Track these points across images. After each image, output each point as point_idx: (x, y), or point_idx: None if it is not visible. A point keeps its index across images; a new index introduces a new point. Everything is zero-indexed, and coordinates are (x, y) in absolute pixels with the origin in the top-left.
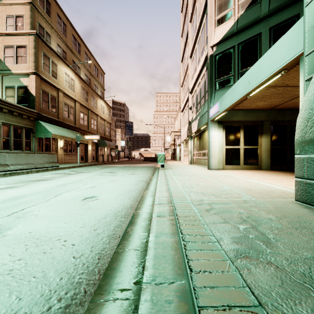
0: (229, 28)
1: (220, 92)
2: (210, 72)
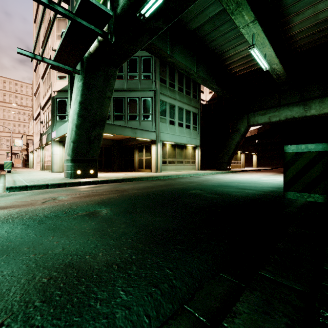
0: (65, 86)
1: (60, 123)
2: (53, 108)
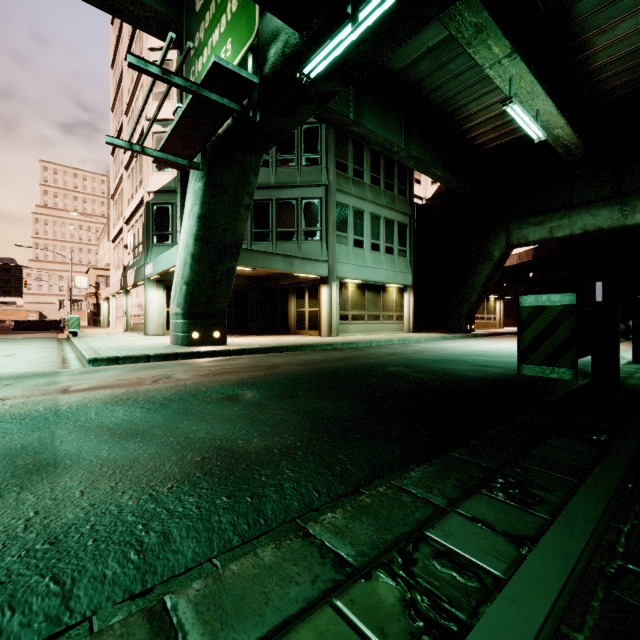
0: (168, 182)
1: (159, 248)
2: (146, 222)
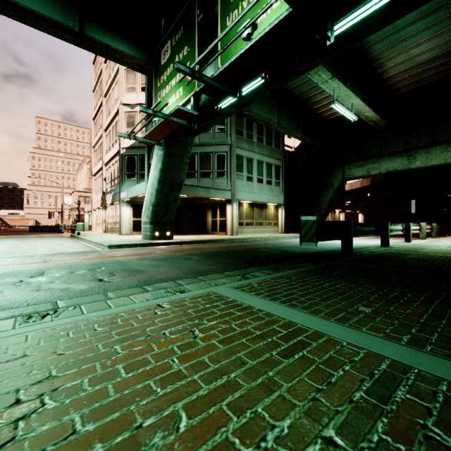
0: (134, 142)
1: (128, 182)
2: (121, 166)
